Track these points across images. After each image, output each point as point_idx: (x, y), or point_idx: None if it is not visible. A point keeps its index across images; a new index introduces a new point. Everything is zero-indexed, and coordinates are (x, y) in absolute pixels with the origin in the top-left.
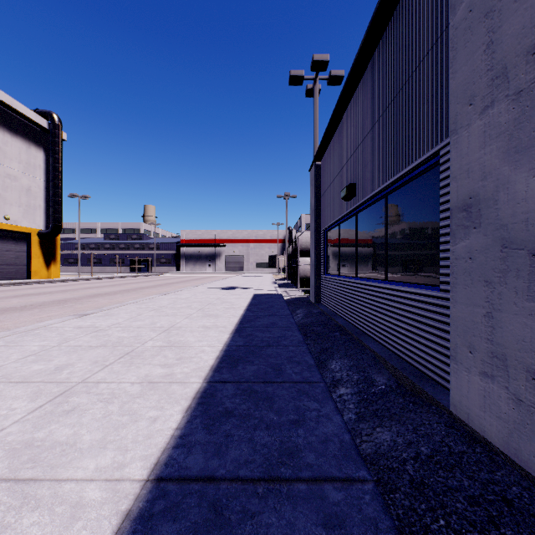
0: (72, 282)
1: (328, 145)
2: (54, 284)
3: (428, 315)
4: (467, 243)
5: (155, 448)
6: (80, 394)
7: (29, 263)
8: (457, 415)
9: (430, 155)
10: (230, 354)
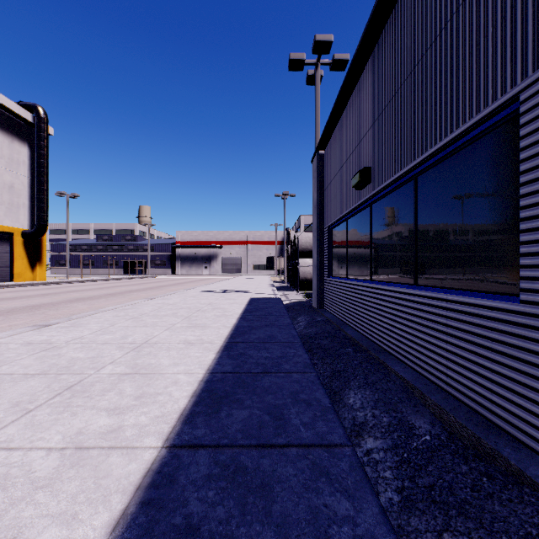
0: (58, 285)
1: (334, 129)
2: (38, 287)
3: (495, 337)
4: None
5: None
6: None
7: (12, 265)
8: None
9: (499, 104)
10: (212, 387)
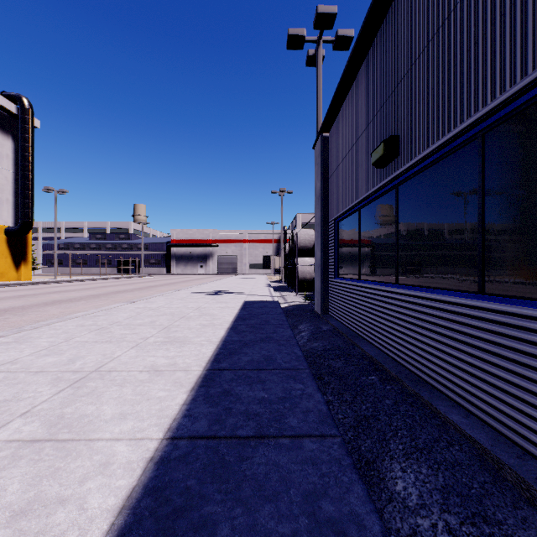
0: (42, 285)
1: (342, 104)
2: (20, 287)
3: None
4: None
5: None
6: None
7: None
8: None
9: None
10: (165, 478)
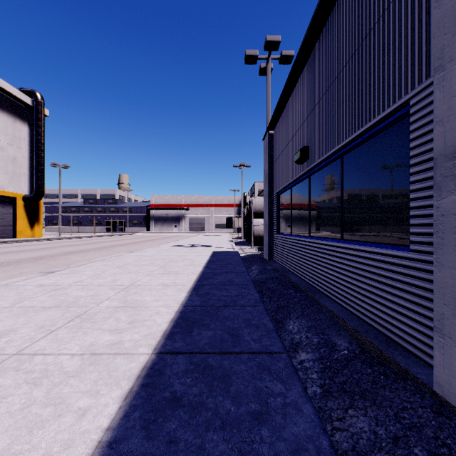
0: (53, 241)
1: (281, 114)
2: (36, 242)
3: (394, 277)
4: None
5: None
6: (7, 373)
7: (15, 224)
8: (444, 398)
9: (397, 106)
10: (185, 315)
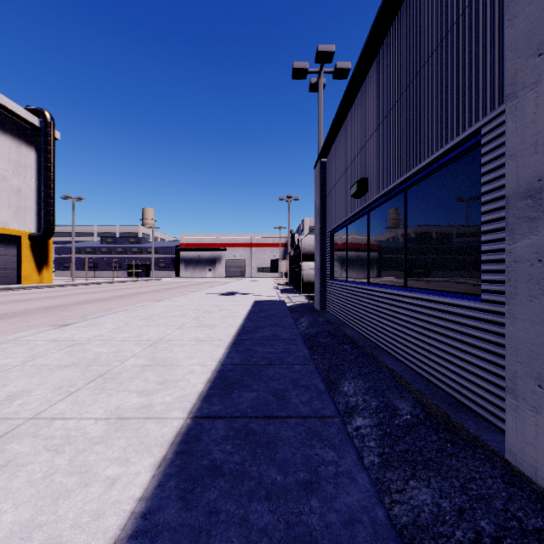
0: (64, 288)
1: (335, 139)
2: (45, 290)
3: (464, 331)
4: (534, 240)
5: (103, 539)
6: (24, 439)
7: (20, 268)
8: (517, 467)
9: (467, 135)
10: (224, 375)
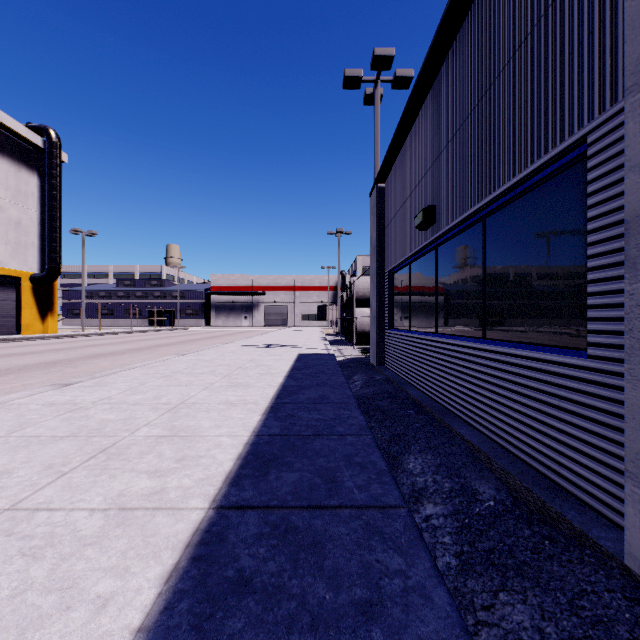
0: (73, 339)
1: (395, 159)
2: (50, 341)
3: (563, 394)
4: None
5: None
6: None
7: (19, 315)
8: None
9: (566, 145)
10: (259, 449)
